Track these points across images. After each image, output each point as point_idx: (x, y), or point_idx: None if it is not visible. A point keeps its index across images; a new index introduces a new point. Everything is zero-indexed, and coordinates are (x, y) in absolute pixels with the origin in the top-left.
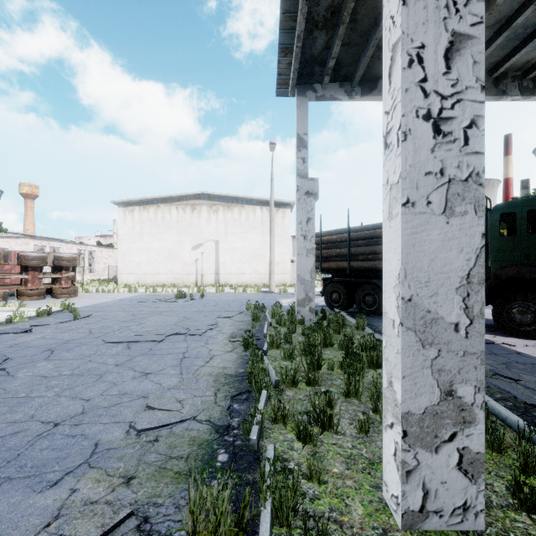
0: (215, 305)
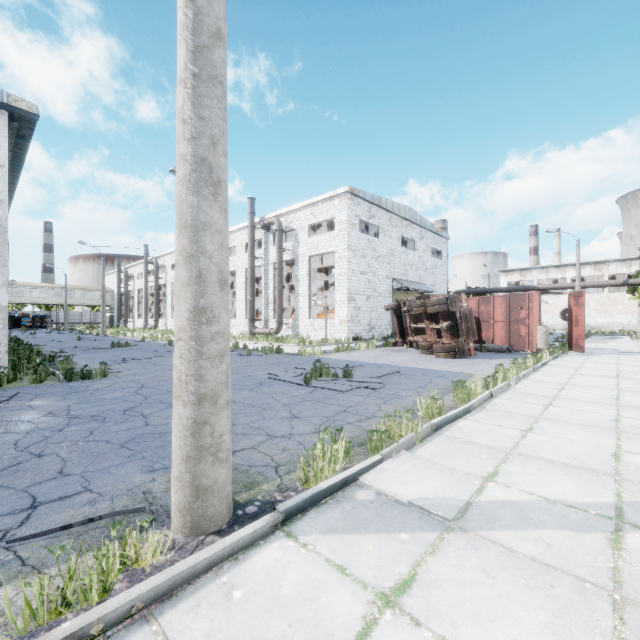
0: None
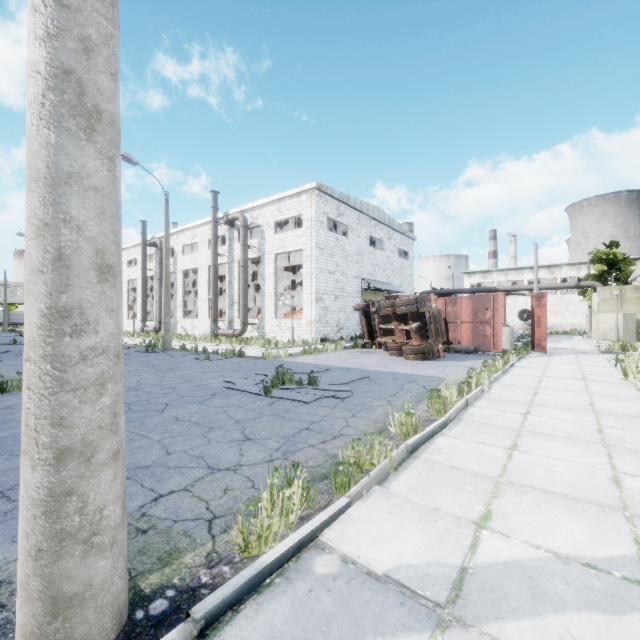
0: (133, 388)
